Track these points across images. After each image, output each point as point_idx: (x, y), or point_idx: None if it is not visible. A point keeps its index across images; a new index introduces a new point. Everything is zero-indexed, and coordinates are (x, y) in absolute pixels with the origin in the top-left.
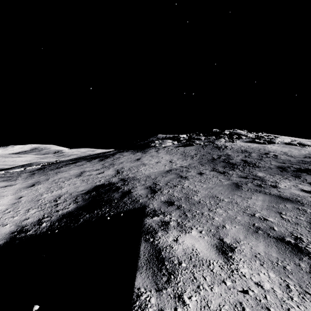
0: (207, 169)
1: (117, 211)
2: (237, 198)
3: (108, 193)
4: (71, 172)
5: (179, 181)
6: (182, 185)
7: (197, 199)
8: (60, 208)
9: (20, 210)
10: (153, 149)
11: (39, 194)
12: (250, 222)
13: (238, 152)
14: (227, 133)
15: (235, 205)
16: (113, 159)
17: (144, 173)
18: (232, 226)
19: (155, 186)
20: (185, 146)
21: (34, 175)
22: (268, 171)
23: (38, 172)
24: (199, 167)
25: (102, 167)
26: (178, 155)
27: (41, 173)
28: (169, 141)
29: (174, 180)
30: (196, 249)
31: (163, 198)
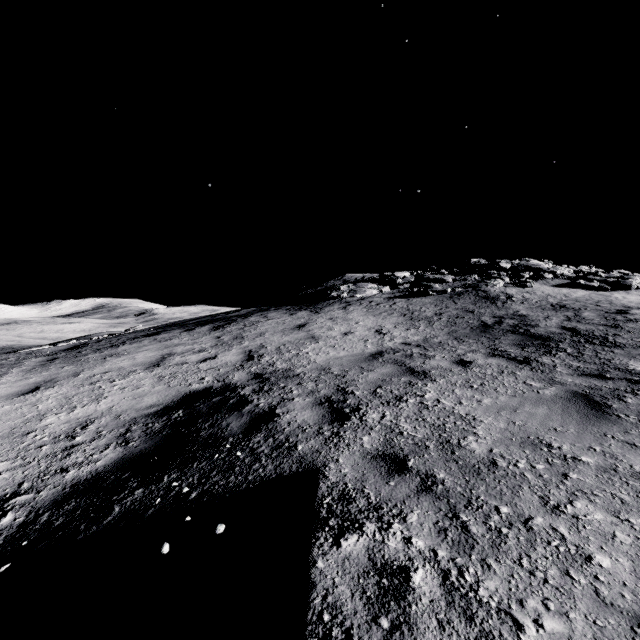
0: (476, 350)
1: (226, 482)
2: (627, 455)
3: (214, 415)
4: (139, 356)
5: (407, 385)
6: (421, 396)
7: (482, 452)
8: (77, 460)
9: None
10: (336, 304)
11: (35, 416)
12: None
13: (544, 309)
14: (506, 267)
15: None
16: (243, 326)
17: (314, 359)
18: None
19: (342, 399)
20: (410, 296)
21: (53, 362)
22: None
23: (65, 356)
24: (453, 345)
25: (214, 344)
26: (394, 316)
27: (70, 357)
28: (372, 286)
29: (394, 379)
30: None
31: (368, 441)
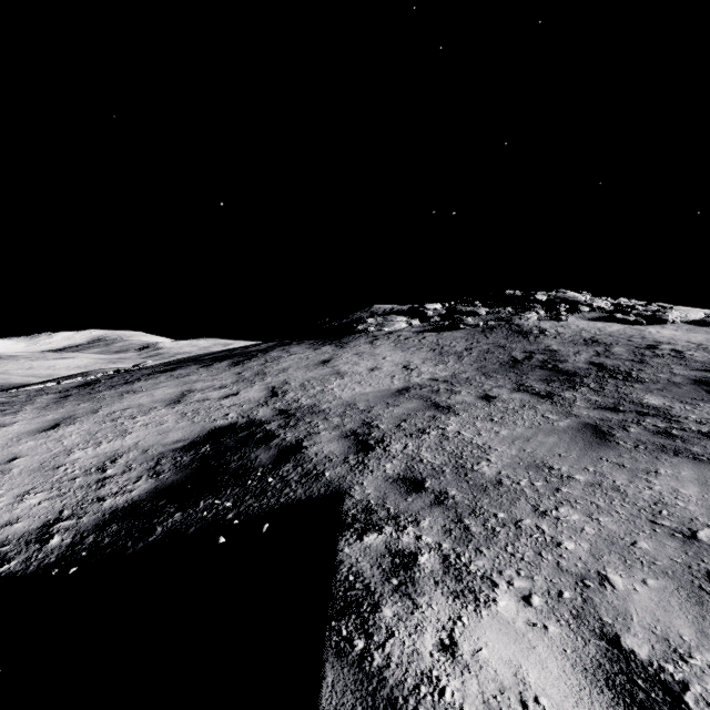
0: (502, 386)
1: (260, 504)
2: (613, 474)
3: (242, 448)
4: (157, 392)
5: (431, 419)
6: (443, 429)
7: (491, 474)
8: (111, 490)
9: (1, 495)
10: (363, 339)
11: (62, 451)
12: (691, 566)
13: (576, 344)
14: (541, 299)
15: (615, 497)
16: (264, 362)
17: (340, 395)
18: (632, 580)
19: (368, 432)
20: (441, 329)
21: (67, 399)
22: (671, 391)
23: (78, 393)
24: (480, 381)
25: (235, 380)
26: (423, 351)
27: (84, 394)
28: (401, 319)
29: (419, 414)
30: (535, 696)
31: (390, 467)
